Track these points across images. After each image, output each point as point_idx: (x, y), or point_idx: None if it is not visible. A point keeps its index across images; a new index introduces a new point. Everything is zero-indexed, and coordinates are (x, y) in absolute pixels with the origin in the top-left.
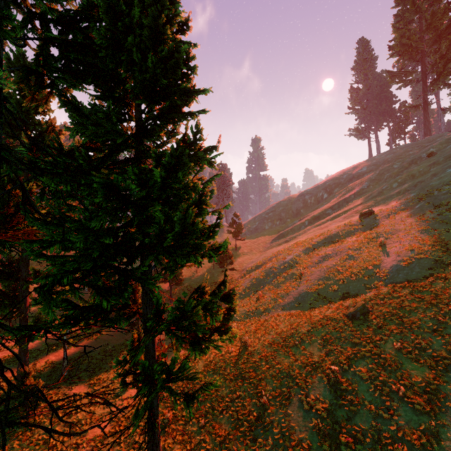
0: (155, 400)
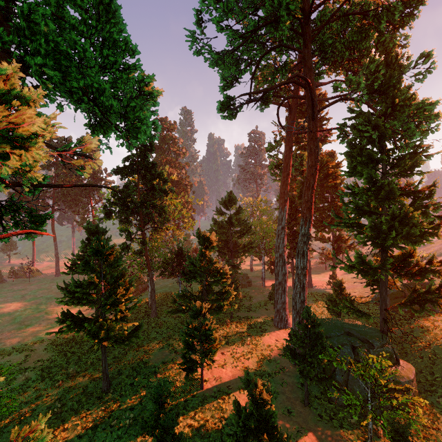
0: (335, 261)
